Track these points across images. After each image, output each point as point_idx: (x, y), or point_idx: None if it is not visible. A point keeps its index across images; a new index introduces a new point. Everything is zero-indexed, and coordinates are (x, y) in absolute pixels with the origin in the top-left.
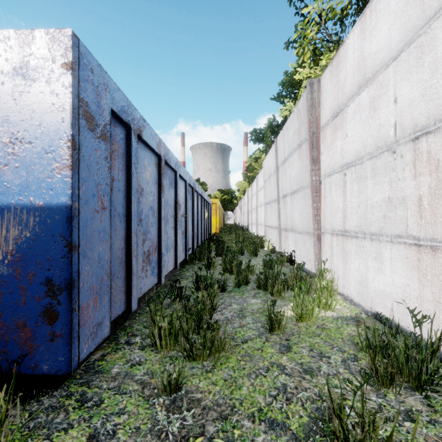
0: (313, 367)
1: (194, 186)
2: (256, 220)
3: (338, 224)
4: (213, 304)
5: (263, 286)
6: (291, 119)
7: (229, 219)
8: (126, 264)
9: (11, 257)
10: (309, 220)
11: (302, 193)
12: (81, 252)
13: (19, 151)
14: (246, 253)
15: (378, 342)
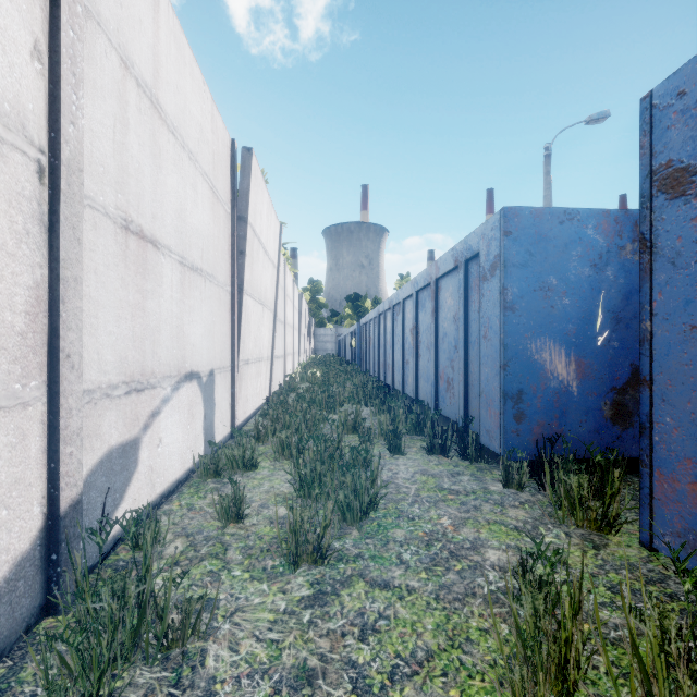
0: (288, 690)
1: None
2: None
3: None
4: None
5: None
6: None
7: None
8: None
9: None
10: None
11: None
12: (658, 392)
13: None
14: None
15: (169, 597)
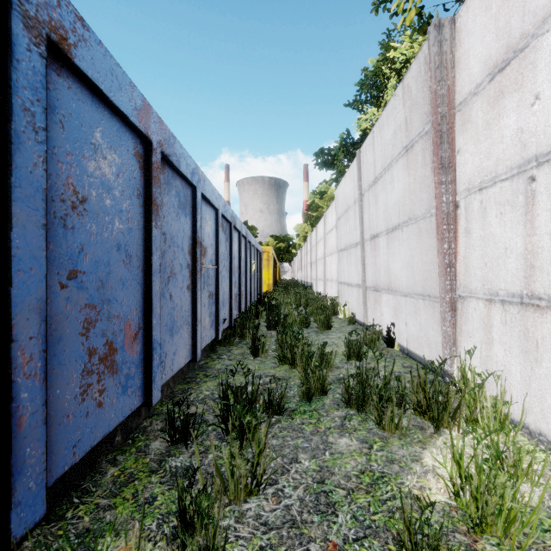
0: None
1: (233, 221)
2: (324, 274)
3: (509, 281)
4: None
5: (358, 404)
6: (389, 109)
7: (285, 274)
8: None
9: None
10: (429, 274)
11: (412, 229)
12: None
13: None
14: (312, 324)
15: None
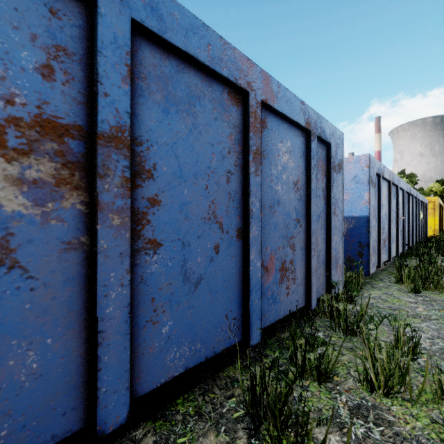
0: None
1: (409, 191)
2: None
3: None
4: None
5: None
6: None
7: None
8: (377, 243)
9: (345, 234)
10: None
11: None
12: (370, 233)
13: (348, 198)
14: None
15: None
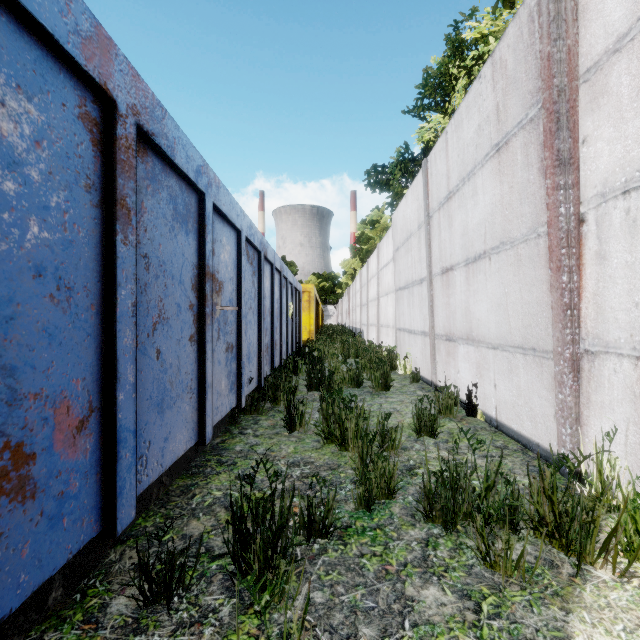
0: None
1: (263, 250)
2: (377, 319)
3: None
4: (290, 634)
5: (447, 521)
6: (470, 97)
7: (330, 318)
8: None
9: None
10: (534, 319)
11: (505, 257)
12: None
13: None
14: (365, 382)
15: None
